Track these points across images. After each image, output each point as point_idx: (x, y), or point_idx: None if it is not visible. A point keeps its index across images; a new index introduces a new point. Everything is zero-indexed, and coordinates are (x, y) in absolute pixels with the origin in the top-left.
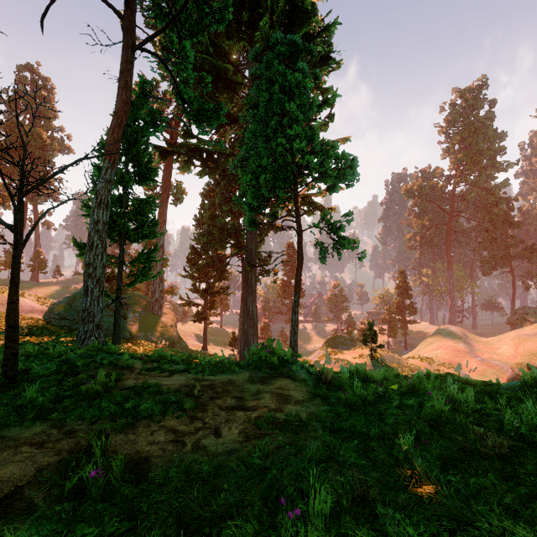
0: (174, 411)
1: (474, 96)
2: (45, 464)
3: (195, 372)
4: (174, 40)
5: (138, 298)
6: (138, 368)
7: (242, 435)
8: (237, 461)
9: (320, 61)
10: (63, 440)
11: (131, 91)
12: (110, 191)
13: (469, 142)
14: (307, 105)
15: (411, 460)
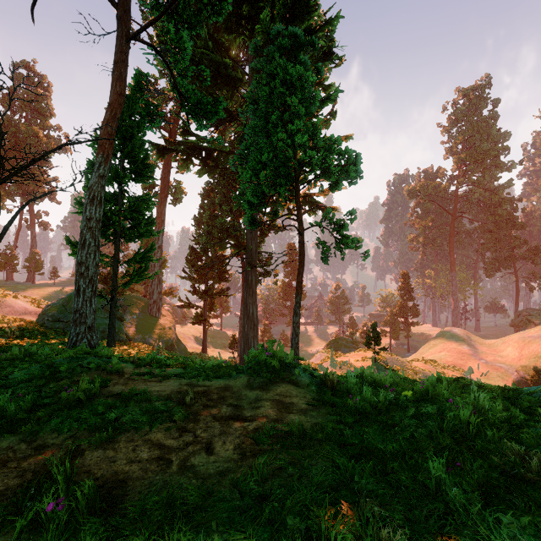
0: (162, 422)
1: (477, 96)
2: (3, 489)
3: (189, 377)
4: (171, 30)
5: (135, 299)
6: (128, 373)
7: (237, 451)
8: (230, 485)
9: (322, 57)
10: (30, 458)
11: (125, 83)
12: (103, 187)
13: (472, 142)
14: (309, 99)
15: (442, 487)
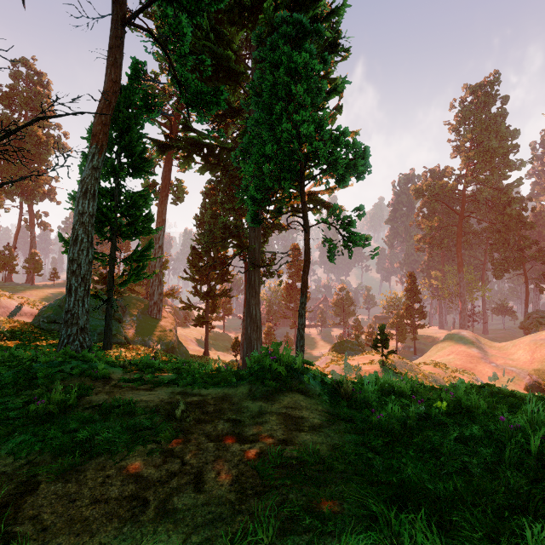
0: (143, 443)
1: (486, 93)
2: None
3: (183, 384)
4: (169, 14)
5: (135, 301)
6: (115, 379)
7: (234, 487)
8: None
9: (327, 48)
10: None
11: (121, 70)
12: (97, 180)
13: (480, 140)
14: (315, 89)
15: None
